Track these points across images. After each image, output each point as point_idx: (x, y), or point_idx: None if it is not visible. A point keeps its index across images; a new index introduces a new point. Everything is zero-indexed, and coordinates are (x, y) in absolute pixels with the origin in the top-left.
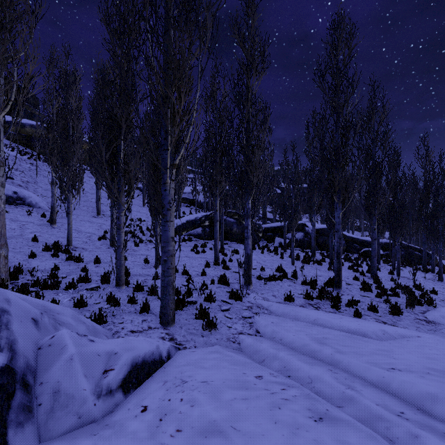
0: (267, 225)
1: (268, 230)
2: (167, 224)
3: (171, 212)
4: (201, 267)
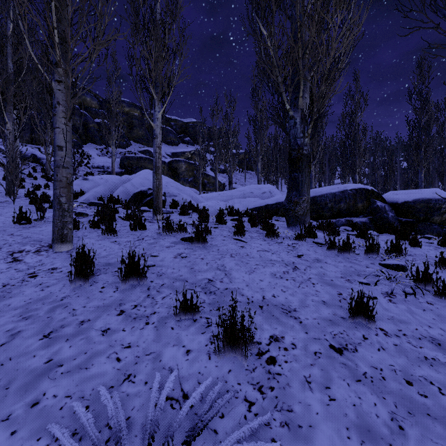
0: None
1: None
2: (311, 184)
3: (312, 180)
4: None
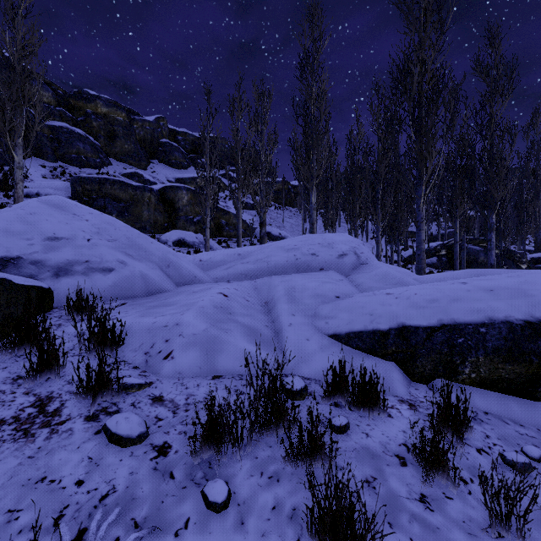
0: (536, 255)
1: (537, 261)
2: (420, 232)
3: (423, 224)
4: None
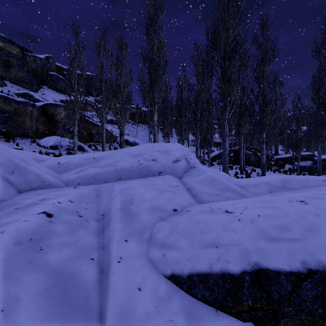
0: (278, 156)
1: (279, 160)
2: (225, 143)
3: (227, 138)
4: (233, 174)
